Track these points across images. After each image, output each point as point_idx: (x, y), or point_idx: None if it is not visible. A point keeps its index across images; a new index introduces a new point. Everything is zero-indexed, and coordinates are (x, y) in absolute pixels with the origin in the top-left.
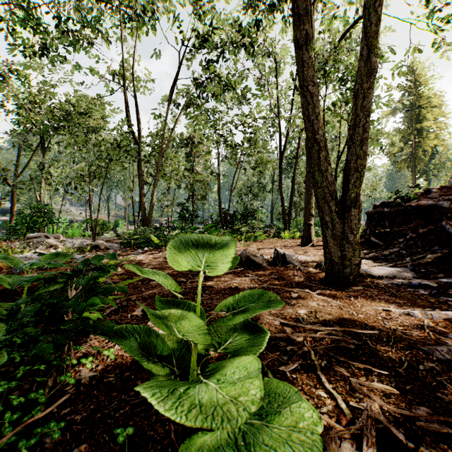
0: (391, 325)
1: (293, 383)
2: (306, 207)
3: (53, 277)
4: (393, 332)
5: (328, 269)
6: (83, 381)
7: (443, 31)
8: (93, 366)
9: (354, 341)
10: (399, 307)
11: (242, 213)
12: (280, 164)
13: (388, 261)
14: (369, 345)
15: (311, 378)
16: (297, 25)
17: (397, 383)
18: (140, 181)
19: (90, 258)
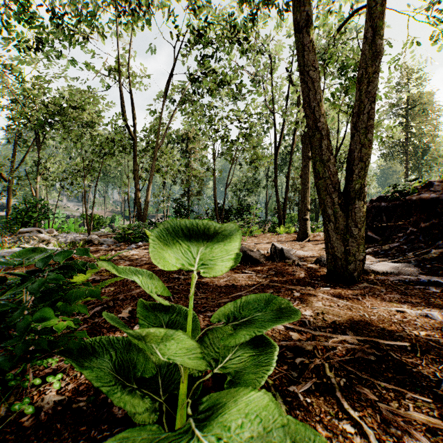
0: (410, 329)
1: (308, 410)
2: (302, 201)
3: (1, 279)
4: (417, 340)
5: (330, 265)
6: (45, 408)
7: (442, 22)
8: (62, 385)
9: (374, 351)
10: (413, 307)
11: (237, 208)
12: (274, 160)
13: (389, 256)
14: (393, 357)
15: (329, 403)
16: (297, 7)
17: (439, 410)
18: (136, 176)
19: (53, 255)
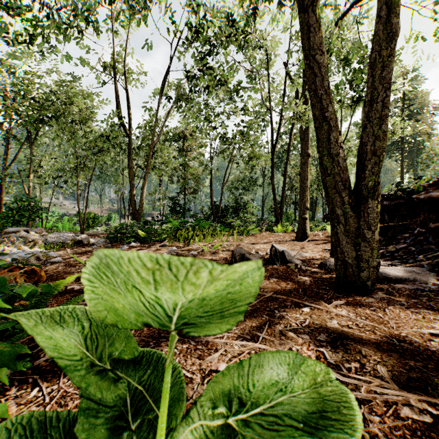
0: None
1: None
2: (301, 200)
3: None
4: None
5: (339, 272)
6: None
7: None
8: None
9: (425, 407)
10: None
11: (234, 207)
12: (272, 158)
13: (397, 259)
14: None
15: None
16: None
17: None
18: (130, 174)
19: None
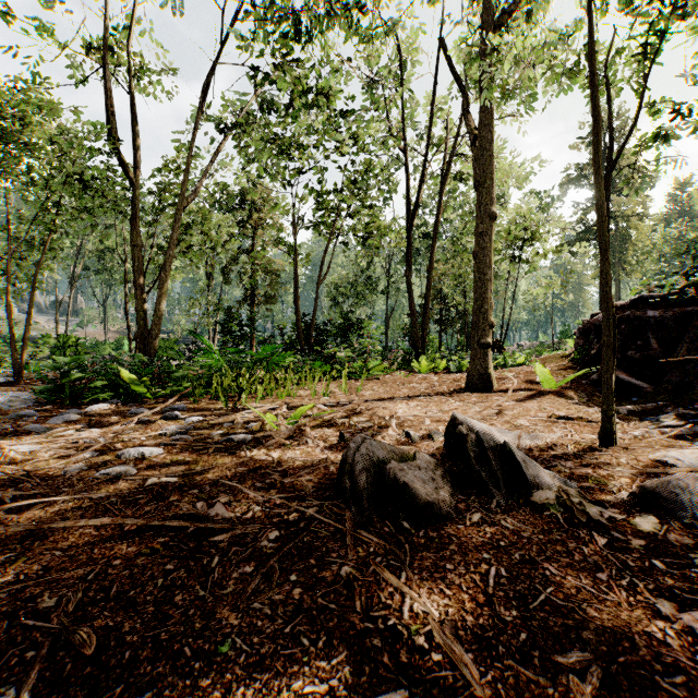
0: None
1: None
2: (479, 308)
3: None
4: None
5: None
6: None
7: None
8: None
9: None
10: None
11: (339, 326)
12: (407, 237)
13: None
14: None
15: None
16: None
17: None
18: (135, 257)
19: None
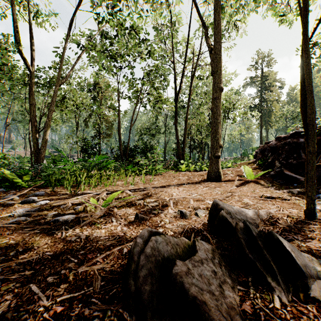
0: None
1: None
2: (214, 137)
3: None
4: None
5: None
6: None
7: None
8: None
9: None
10: None
11: (142, 148)
12: (175, 105)
13: None
14: None
15: None
16: None
17: None
18: (31, 110)
19: None
